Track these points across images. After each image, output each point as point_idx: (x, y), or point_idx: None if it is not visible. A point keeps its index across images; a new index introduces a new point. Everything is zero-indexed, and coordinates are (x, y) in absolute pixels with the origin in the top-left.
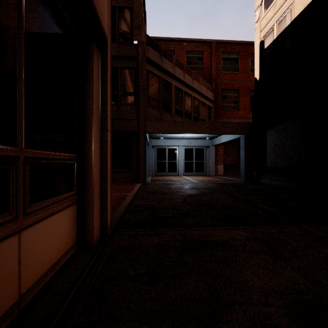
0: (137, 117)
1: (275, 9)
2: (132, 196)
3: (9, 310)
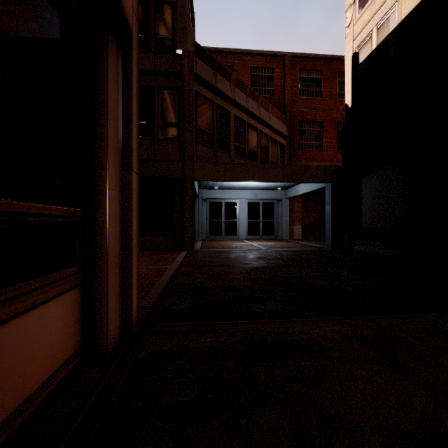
0: (181, 158)
1: (375, 8)
2: (174, 269)
3: None
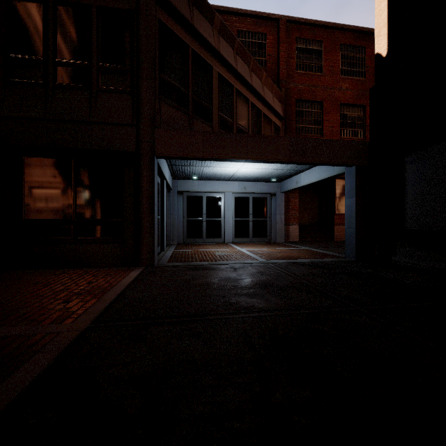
0: (134, 120)
1: None
2: (63, 346)
3: None
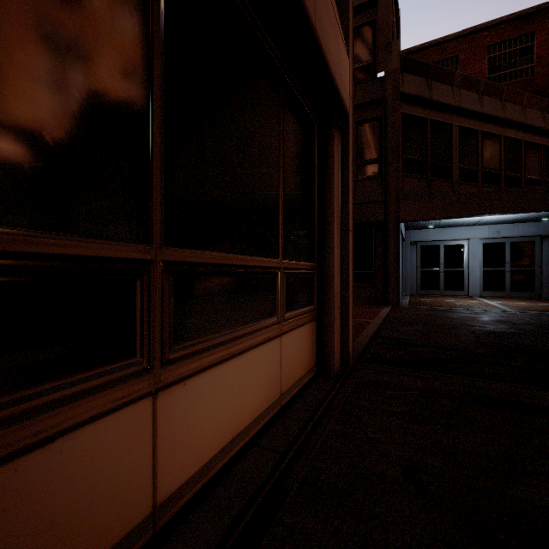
0: (383, 198)
1: None
2: (378, 324)
3: (276, 401)
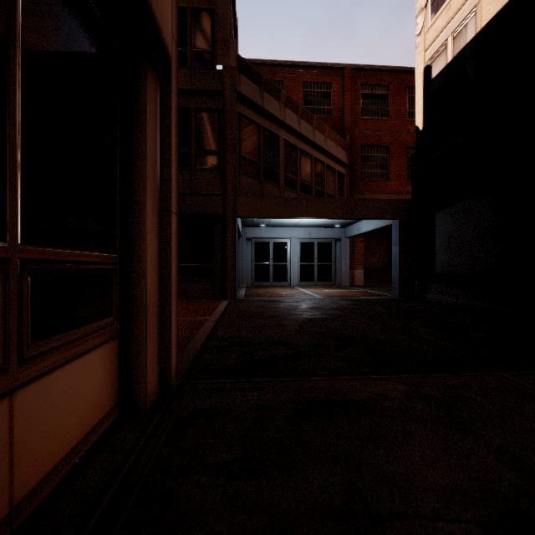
0: (222, 191)
1: (450, 13)
2: (215, 321)
3: None
